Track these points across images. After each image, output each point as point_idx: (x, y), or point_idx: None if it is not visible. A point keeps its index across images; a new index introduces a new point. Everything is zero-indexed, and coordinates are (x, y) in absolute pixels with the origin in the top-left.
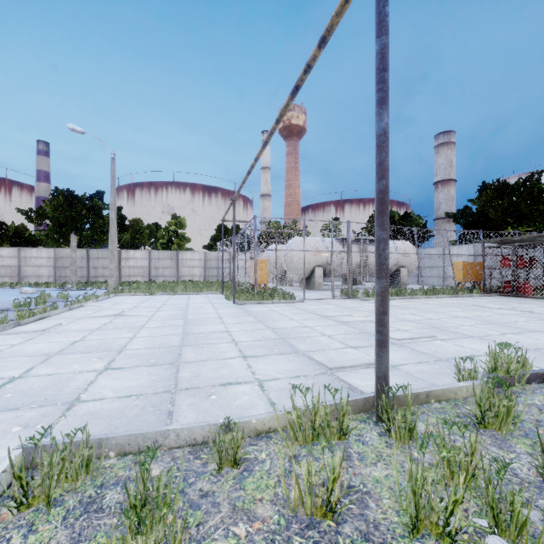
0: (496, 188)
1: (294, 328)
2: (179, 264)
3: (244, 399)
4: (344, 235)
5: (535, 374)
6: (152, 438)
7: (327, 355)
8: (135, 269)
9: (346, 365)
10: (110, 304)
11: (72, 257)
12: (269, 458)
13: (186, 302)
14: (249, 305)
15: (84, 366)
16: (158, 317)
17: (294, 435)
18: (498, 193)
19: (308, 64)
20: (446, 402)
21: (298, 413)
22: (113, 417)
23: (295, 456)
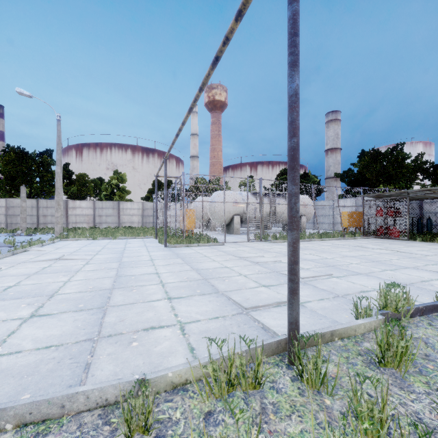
0: (372, 155)
1: (215, 269)
2: (120, 213)
3: (164, 345)
4: (257, 189)
5: (416, 309)
6: (58, 403)
7: (243, 295)
8: (81, 216)
9: (260, 304)
10: (53, 249)
11: (22, 206)
12: (183, 417)
13: (124, 245)
14: (178, 248)
15: (10, 314)
16: (96, 260)
17: (210, 389)
18: (373, 159)
19: (226, 36)
20: (348, 339)
21: (214, 366)
22: (24, 375)
23: (210, 413)
